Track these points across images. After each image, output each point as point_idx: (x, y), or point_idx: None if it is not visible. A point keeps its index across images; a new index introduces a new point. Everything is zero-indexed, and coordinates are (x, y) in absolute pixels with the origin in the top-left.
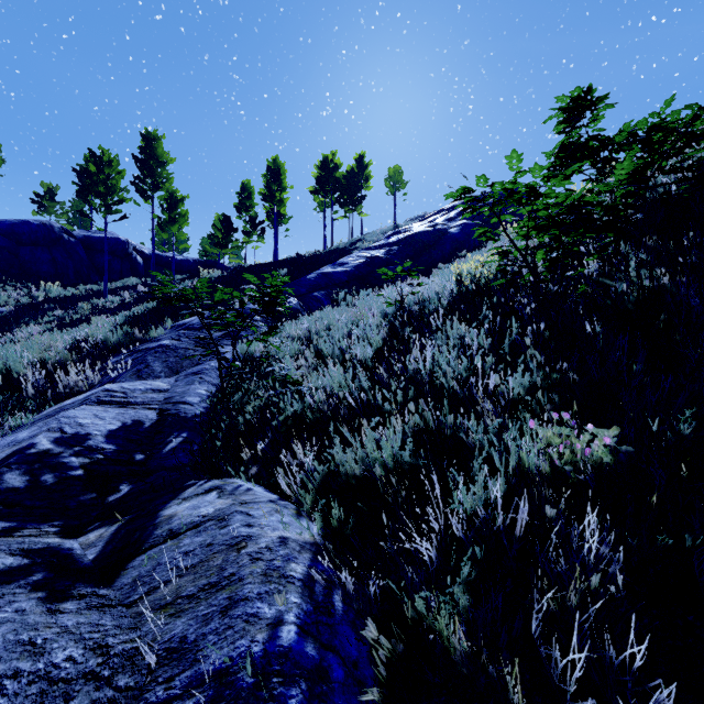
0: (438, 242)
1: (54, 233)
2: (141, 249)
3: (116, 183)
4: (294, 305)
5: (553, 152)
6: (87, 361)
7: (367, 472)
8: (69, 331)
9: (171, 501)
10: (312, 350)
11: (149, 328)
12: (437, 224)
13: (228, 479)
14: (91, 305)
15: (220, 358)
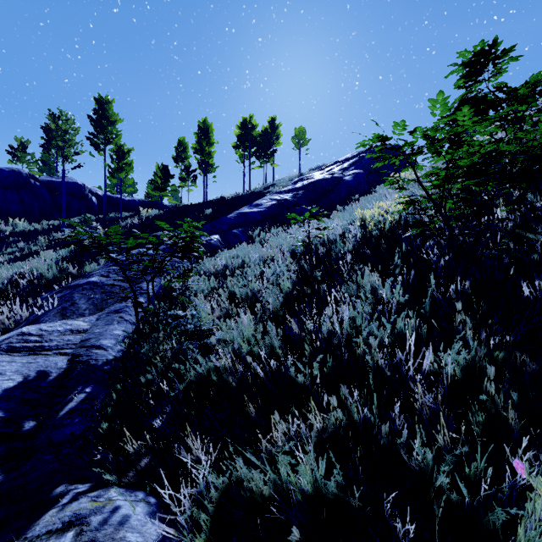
0: (335, 187)
1: (22, 178)
2: (95, 191)
3: (71, 137)
4: (214, 242)
5: (452, 106)
6: (17, 298)
7: (277, 494)
8: (18, 264)
9: (14, 541)
10: (226, 290)
11: (83, 264)
12: (334, 173)
13: (102, 491)
14: (47, 238)
15: (134, 302)
